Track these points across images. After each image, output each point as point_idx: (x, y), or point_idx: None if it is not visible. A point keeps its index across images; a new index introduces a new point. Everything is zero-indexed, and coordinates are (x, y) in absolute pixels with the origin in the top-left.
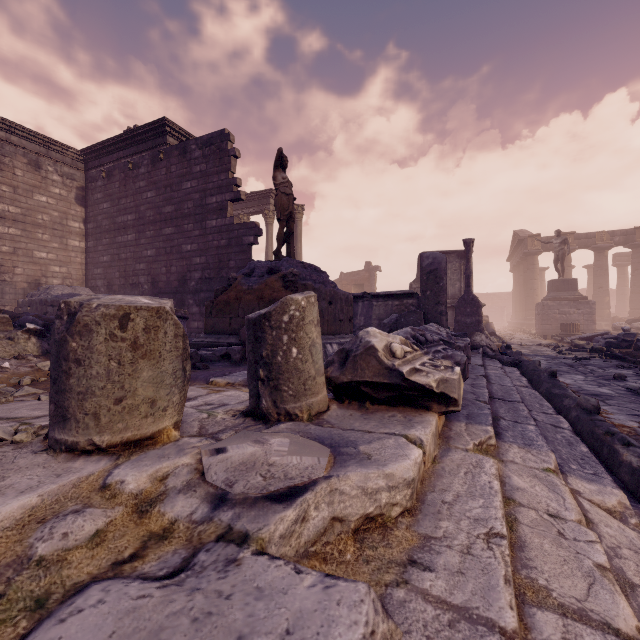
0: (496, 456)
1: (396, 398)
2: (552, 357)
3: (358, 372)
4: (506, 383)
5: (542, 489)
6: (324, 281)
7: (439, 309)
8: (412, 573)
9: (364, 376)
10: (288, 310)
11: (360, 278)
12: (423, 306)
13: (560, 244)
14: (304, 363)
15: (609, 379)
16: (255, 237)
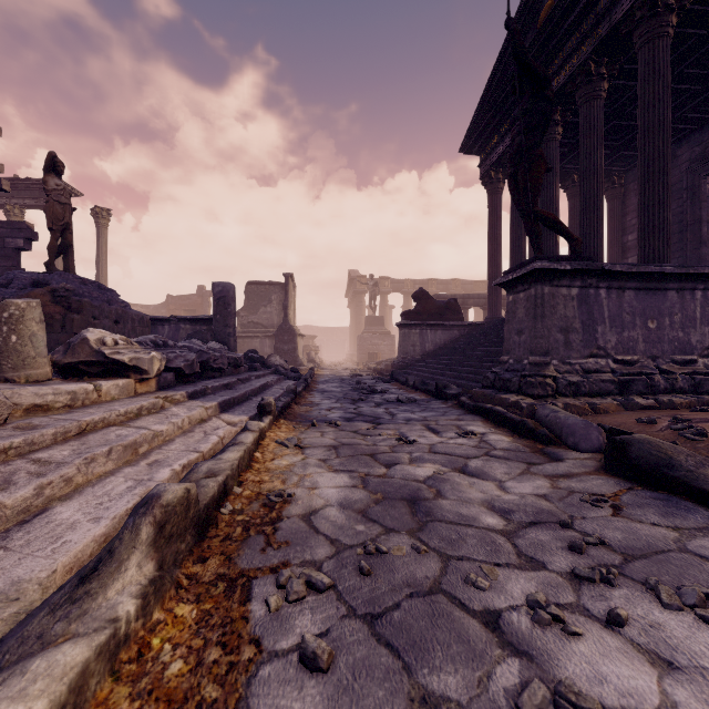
0: (175, 403)
1: (106, 372)
2: (341, 376)
3: (76, 355)
4: (257, 384)
5: (184, 410)
6: (110, 299)
7: (228, 331)
8: (50, 416)
9: (80, 358)
10: (8, 309)
11: (192, 303)
12: (215, 328)
13: (373, 286)
14: (24, 347)
15: (353, 385)
16: (26, 241)
